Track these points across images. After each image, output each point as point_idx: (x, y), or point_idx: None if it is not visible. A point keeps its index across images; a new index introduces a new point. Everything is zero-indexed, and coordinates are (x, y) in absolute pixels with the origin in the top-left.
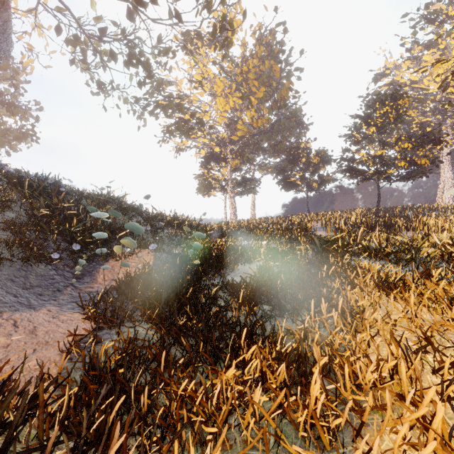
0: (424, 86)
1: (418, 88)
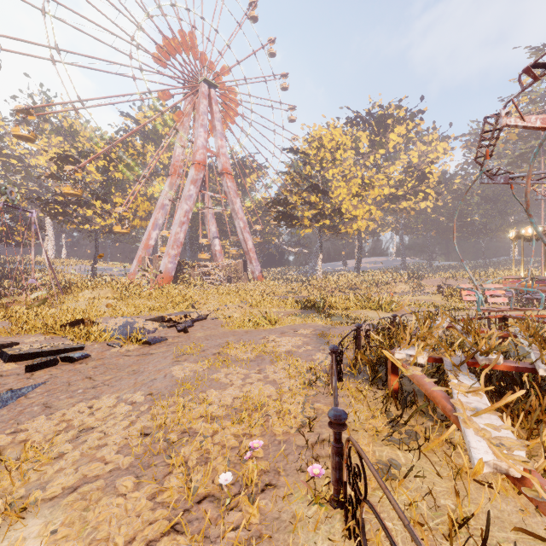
0: (33, 164)
1: (28, 165)
